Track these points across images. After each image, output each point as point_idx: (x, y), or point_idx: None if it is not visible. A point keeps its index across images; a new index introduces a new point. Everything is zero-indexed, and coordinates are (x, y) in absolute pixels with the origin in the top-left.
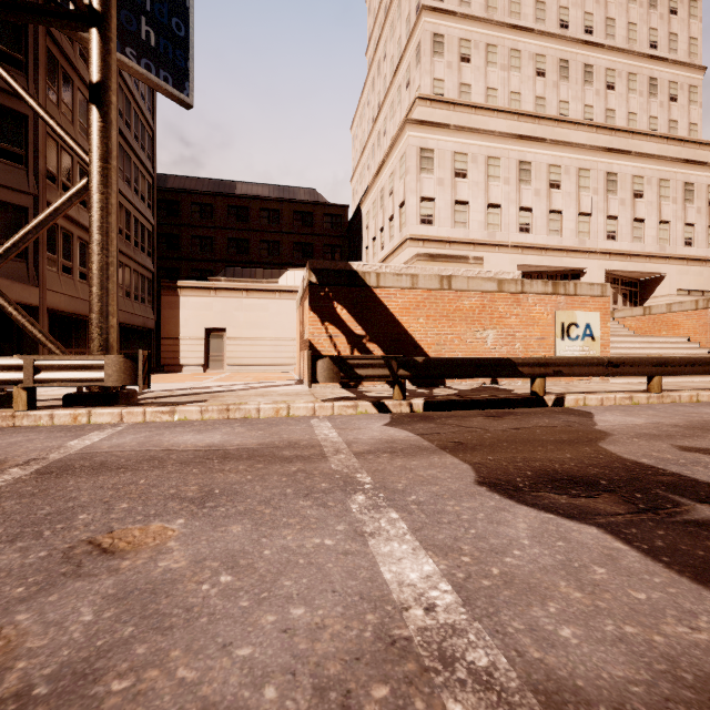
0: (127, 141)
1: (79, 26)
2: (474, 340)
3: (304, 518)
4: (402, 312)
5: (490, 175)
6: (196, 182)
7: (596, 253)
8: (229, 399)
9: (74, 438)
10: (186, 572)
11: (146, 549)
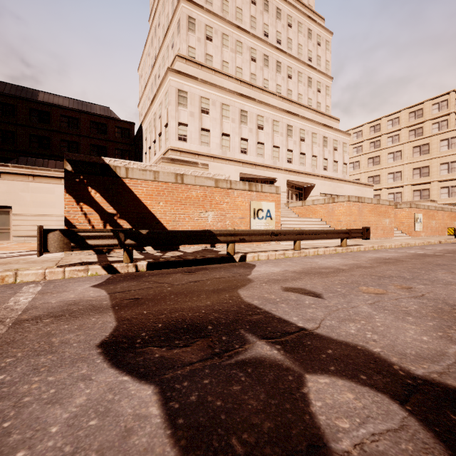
0: None
1: None
2: (199, 218)
3: None
4: (146, 197)
5: (224, 115)
6: None
7: (282, 170)
8: None
9: None
10: None
11: None
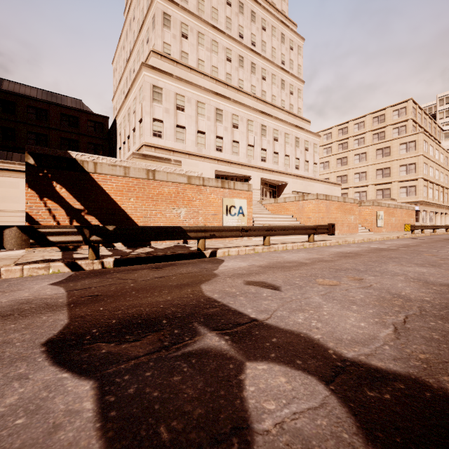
0: None
1: None
2: (171, 214)
3: None
4: (116, 193)
5: (199, 113)
6: None
7: (256, 168)
8: None
9: None
10: None
11: None
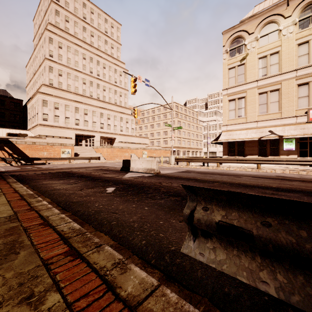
0: None
1: None
2: (41, 154)
3: None
4: (22, 148)
5: (66, 109)
6: None
7: (97, 132)
8: None
9: None
10: None
11: None
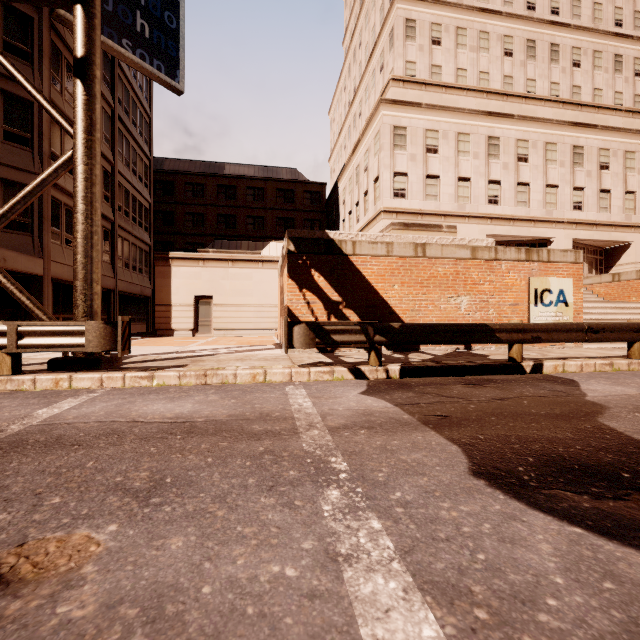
0: (125, 126)
1: (65, 3)
2: (448, 305)
3: (263, 527)
4: (377, 279)
5: (460, 150)
6: (189, 164)
7: (562, 223)
8: (208, 364)
9: (45, 406)
10: (88, 629)
11: (52, 579)
